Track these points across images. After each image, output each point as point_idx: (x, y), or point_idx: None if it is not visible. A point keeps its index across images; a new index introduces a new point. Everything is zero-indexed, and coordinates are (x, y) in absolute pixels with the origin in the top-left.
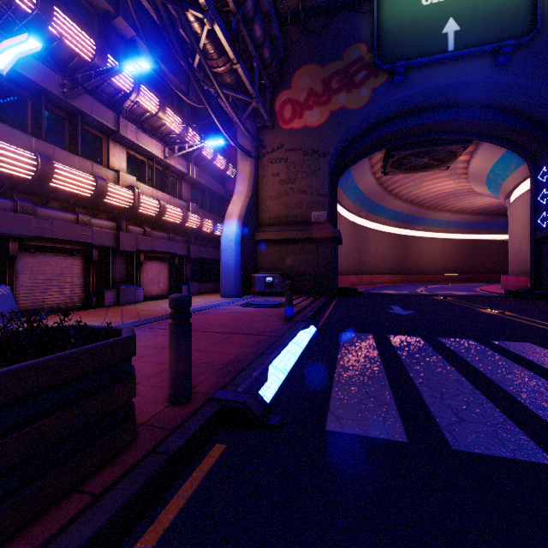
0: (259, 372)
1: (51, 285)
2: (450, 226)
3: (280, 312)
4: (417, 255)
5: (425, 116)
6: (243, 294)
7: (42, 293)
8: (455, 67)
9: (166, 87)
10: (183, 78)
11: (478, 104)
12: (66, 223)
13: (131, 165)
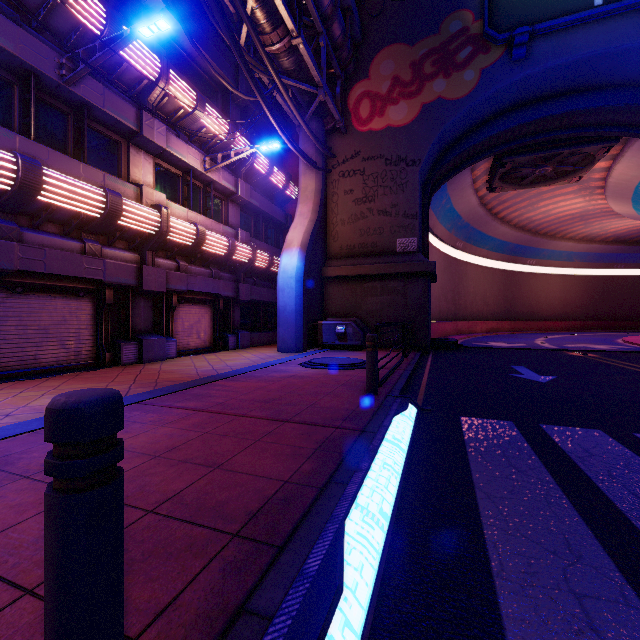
0: (324, 555)
1: (48, 337)
2: (573, 259)
3: (357, 378)
4: (529, 296)
5: (553, 104)
6: (307, 348)
7: (34, 347)
8: (604, 29)
9: (208, 82)
10: (230, 69)
11: (633, 84)
12: (66, 252)
13: (161, 180)
